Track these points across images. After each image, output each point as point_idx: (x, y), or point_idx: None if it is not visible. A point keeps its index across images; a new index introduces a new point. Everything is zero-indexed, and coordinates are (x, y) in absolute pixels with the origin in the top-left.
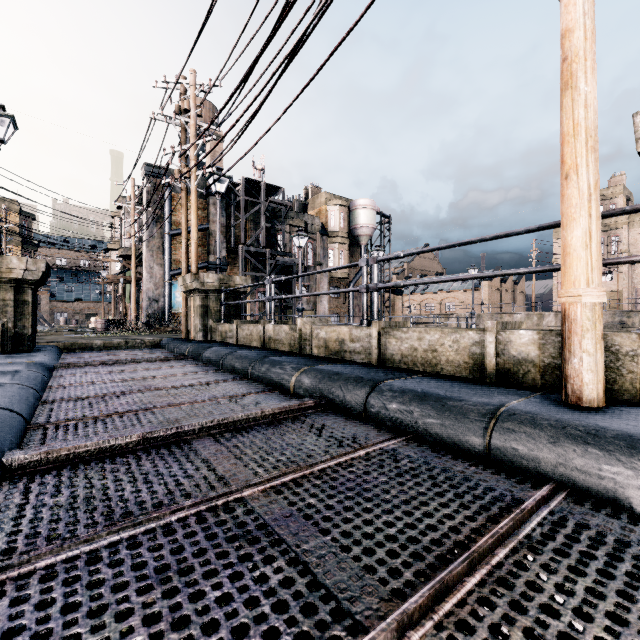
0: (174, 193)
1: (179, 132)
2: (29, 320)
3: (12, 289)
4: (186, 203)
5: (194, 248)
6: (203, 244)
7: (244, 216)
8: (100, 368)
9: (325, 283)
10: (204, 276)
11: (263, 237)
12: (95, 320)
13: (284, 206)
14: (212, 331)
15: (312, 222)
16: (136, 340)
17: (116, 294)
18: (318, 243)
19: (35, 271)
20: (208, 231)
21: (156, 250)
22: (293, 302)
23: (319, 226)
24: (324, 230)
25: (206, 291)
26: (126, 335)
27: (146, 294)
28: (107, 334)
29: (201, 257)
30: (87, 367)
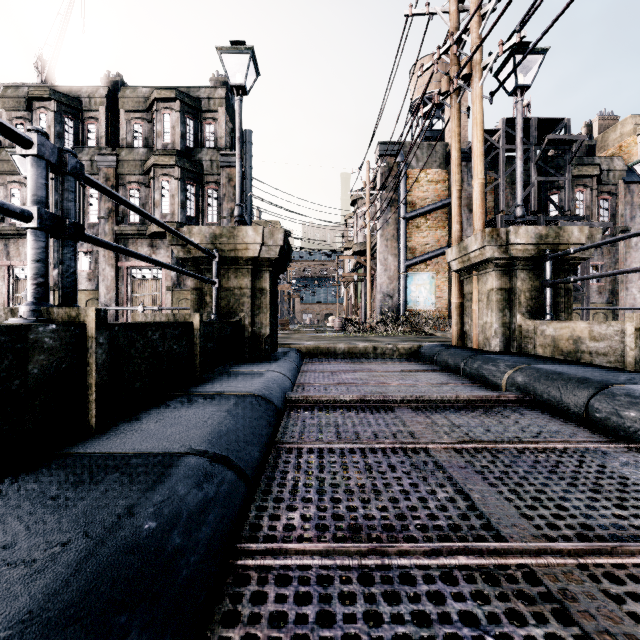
0: (409, 169)
1: (446, 21)
2: (266, 315)
3: (248, 273)
4: (458, 129)
5: (478, 193)
6: (442, 225)
7: (504, 173)
8: (360, 415)
9: (634, 259)
10: (509, 232)
11: (533, 198)
12: (331, 319)
13: (569, 145)
14: (522, 336)
15: (608, 167)
16: (386, 345)
17: (347, 295)
18: (620, 197)
19: (272, 246)
20: (449, 207)
21: (390, 239)
22: (584, 290)
23: (622, 171)
24: (631, 175)
25: (508, 262)
26: (363, 335)
27: (380, 289)
28: (345, 334)
29: (440, 241)
30: (336, 406)
